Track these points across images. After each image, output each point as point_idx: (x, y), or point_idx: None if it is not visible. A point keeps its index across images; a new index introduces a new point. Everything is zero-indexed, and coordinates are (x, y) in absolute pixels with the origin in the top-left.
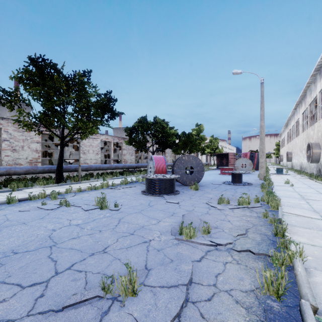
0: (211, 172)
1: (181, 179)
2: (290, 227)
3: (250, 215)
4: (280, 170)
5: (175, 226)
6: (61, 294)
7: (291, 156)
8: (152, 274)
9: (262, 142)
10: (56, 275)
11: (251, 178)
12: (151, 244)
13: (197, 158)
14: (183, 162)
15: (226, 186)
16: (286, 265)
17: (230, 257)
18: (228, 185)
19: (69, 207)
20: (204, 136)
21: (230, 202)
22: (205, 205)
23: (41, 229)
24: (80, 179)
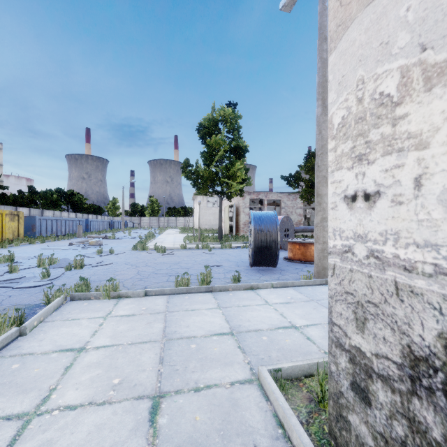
0: None
1: None
2: None
3: None
4: None
5: None
6: None
7: None
8: None
9: None
10: None
11: None
12: None
13: None
14: None
15: None
16: None
17: None
18: None
19: None
20: None
21: None
22: None
23: None
24: None
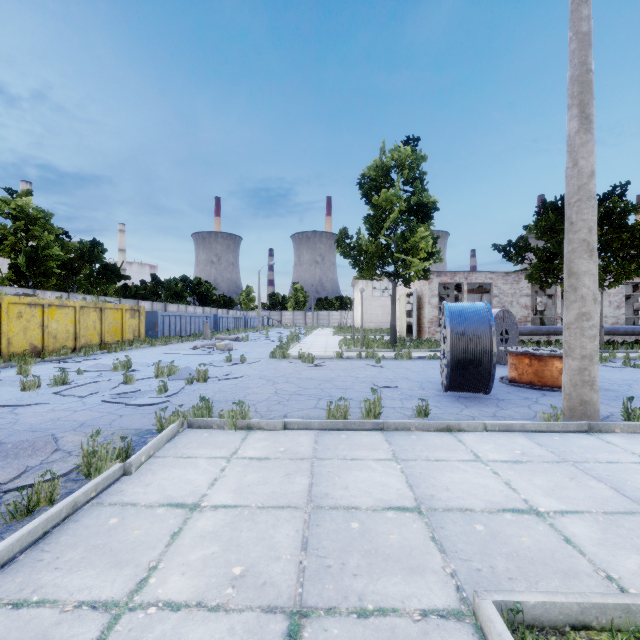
0: None
1: None
2: None
3: None
4: None
5: None
6: None
7: None
8: None
9: None
10: None
11: None
12: None
13: None
14: None
15: None
16: None
17: None
18: None
19: (637, 368)
20: None
21: None
22: None
23: (635, 375)
24: (603, 347)
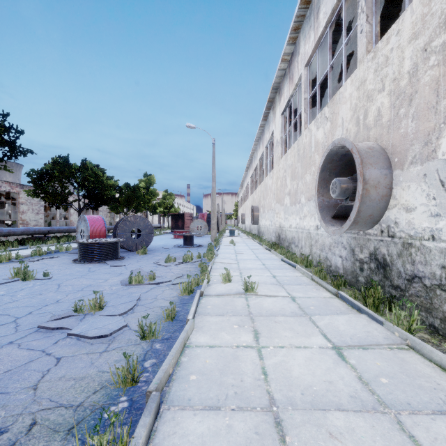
0: (163, 237)
1: (126, 244)
2: (214, 269)
3: (190, 267)
4: (232, 232)
5: (125, 279)
6: (36, 322)
7: (245, 218)
8: (111, 302)
9: (213, 204)
10: (19, 318)
11: (205, 241)
12: (104, 292)
13: (146, 219)
14: (129, 223)
15: (177, 249)
16: (194, 278)
17: (168, 287)
18: (179, 248)
19: None
20: (156, 190)
21: (177, 261)
22: (153, 265)
23: None
24: None
